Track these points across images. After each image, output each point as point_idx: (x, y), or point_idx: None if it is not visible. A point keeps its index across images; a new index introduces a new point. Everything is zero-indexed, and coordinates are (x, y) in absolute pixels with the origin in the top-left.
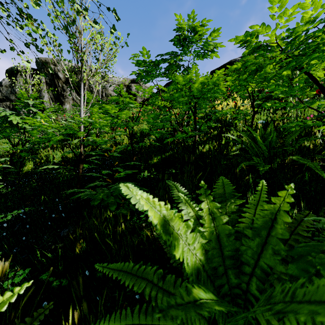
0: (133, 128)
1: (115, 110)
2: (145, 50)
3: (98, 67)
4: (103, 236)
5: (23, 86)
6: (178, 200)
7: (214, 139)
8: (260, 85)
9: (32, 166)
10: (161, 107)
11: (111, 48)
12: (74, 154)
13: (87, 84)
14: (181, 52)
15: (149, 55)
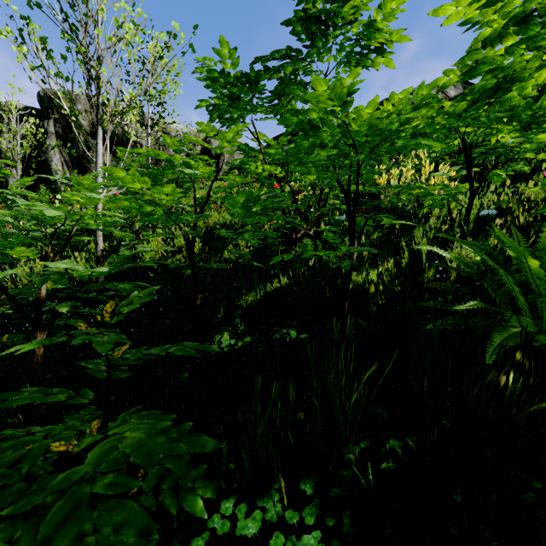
0: (195, 226)
1: (143, 184)
2: (226, 46)
3: (133, 95)
4: None
5: (2, 137)
6: None
7: (388, 254)
8: (483, 130)
9: None
10: (263, 178)
11: (159, 56)
12: (18, 305)
13: (110, 129)
14: (308, 51)
15: (235, 60)
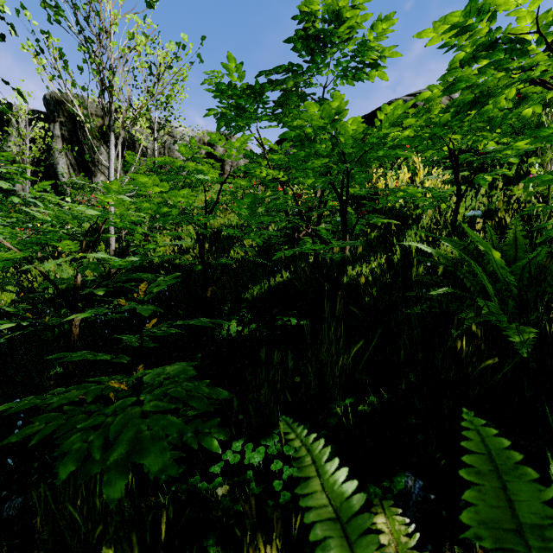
0: (206, 226)
1: (162, 188)
2: (233, 61)
3: (144, 103)
4: (97, 552)
5: (12, 141)
6: (329, 545)
7: (380, 250)
8: (470, 137)
9: (13, 296)
10: (268, 182)
11: (169, 65)
12: (59, 291)
13: (121, 135)
14: (308, 66)
15: (241, 73)
